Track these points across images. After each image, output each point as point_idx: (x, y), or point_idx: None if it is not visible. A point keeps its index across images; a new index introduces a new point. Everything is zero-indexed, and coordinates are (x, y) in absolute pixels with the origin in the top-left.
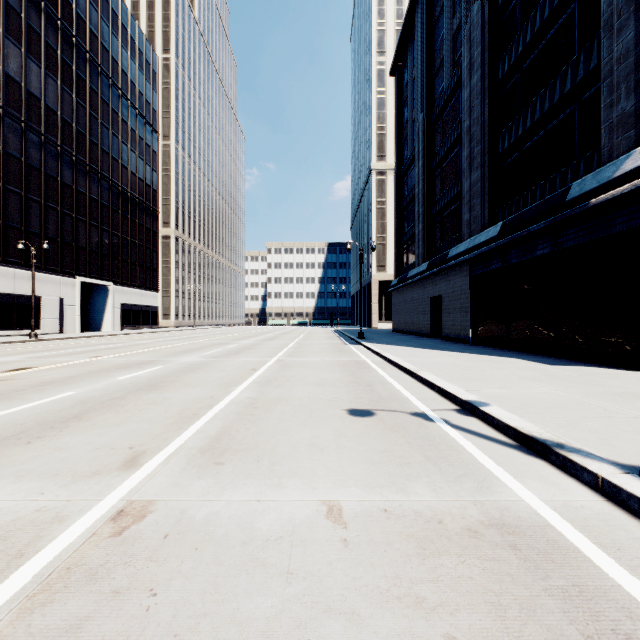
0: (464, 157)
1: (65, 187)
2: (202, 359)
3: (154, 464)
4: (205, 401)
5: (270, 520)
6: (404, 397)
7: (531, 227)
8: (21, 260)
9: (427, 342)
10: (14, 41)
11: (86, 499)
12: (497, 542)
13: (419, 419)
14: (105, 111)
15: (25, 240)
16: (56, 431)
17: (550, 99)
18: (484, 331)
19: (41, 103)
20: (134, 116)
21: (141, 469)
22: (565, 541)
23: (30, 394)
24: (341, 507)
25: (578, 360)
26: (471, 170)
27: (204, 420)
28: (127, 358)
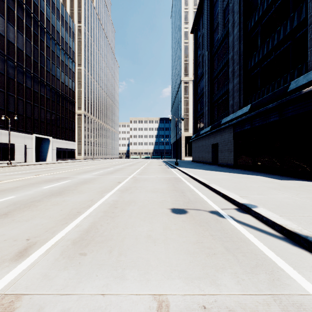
0: (230, 72)
1: (27, 89)
2: (92, 176)
3: (37, 255)
4: (87, 203)
5: None
6: (203, 200)
7: (267, 106)
8: (4, 125)
9: (210, 167)
10: (0, 14)
11: None
12: None
13: (215, 216)
14: (48, 51)
15: (6, 115)
16: None
17: (277, 38)
18: (240, 161)
19: (15, 46)
20: (63, 54)
21: (26, 260)
22: None
23: None
24: (168, 303)
25: (294, 177)
26: (233, 78)
27: (82, 217)
28: (53, 176)
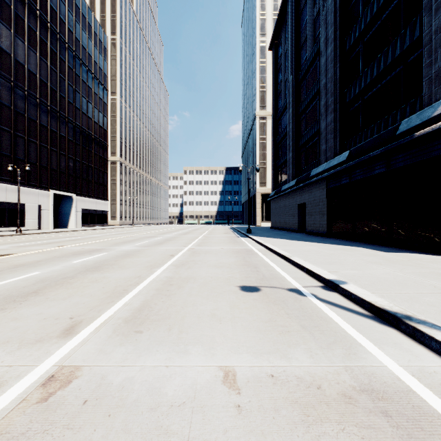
0: (322, 105)
1: (42, 127)
2: (136, 248)
3: (87, 332)
4: (134, 279)
5: (175, 385)
6: (282, 276)
7: (371, 153)
8: (11, 178)
9: (295, 236)
10: (6, 25)
11: (25, 365)
12: (370, 408)
13: (294, 294)
14: (70, 74)
15: (14, 164)
16: (16, 304)
17: (384, 62)
18: (336, 228)
19: (25, 68)
20: (91, 78)
21: (75, 337)
22: (428, 407)
23: (5, 274)
24: (235, 373)
25: (405, 248)
26: (327, 114)
27: (131, 295)
28: (82, 247)
